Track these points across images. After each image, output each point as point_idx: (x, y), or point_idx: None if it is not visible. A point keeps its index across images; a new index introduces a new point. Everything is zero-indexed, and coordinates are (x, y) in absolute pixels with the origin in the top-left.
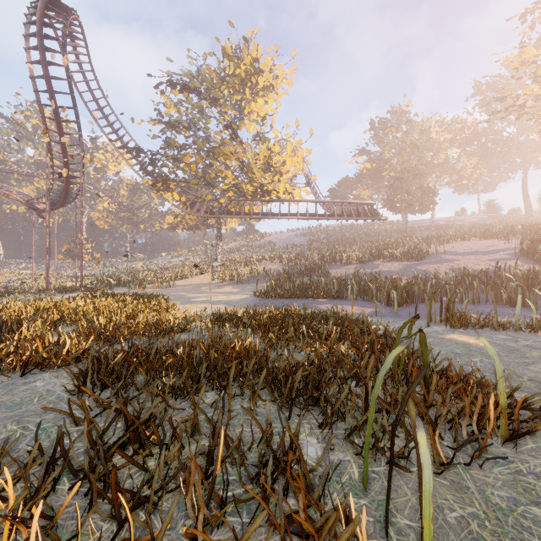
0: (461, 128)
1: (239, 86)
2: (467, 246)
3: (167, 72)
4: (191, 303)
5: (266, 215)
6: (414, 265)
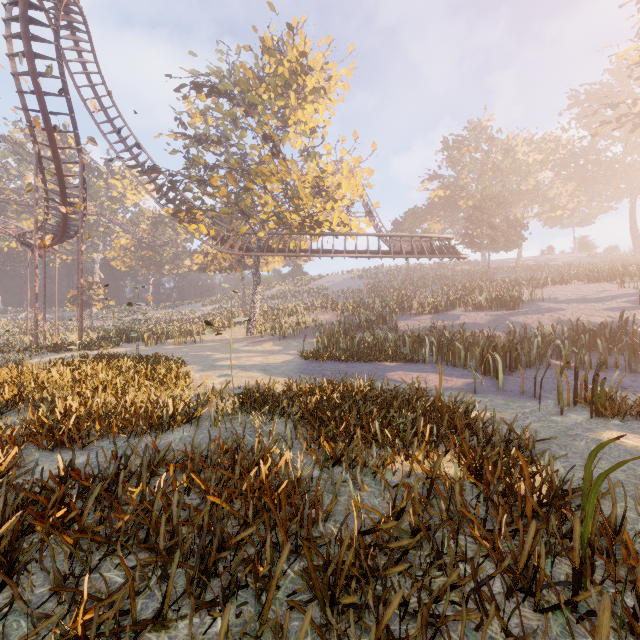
0: (554, 148)
1: (282, 89)
2: (569, 291)
3: (191, 71)
4: (214, 369)
5: (316, 253)
6: (506, 316)
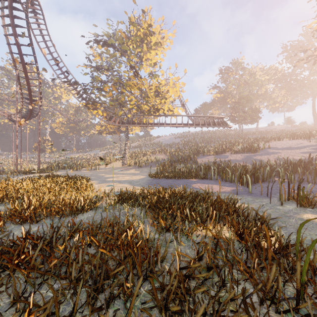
0: (274, 72)
1: (139, 43)
2: (282, 144)
3: (94, 33)
4: (105, 182)
5: (156, 125)
6: (251, 156)
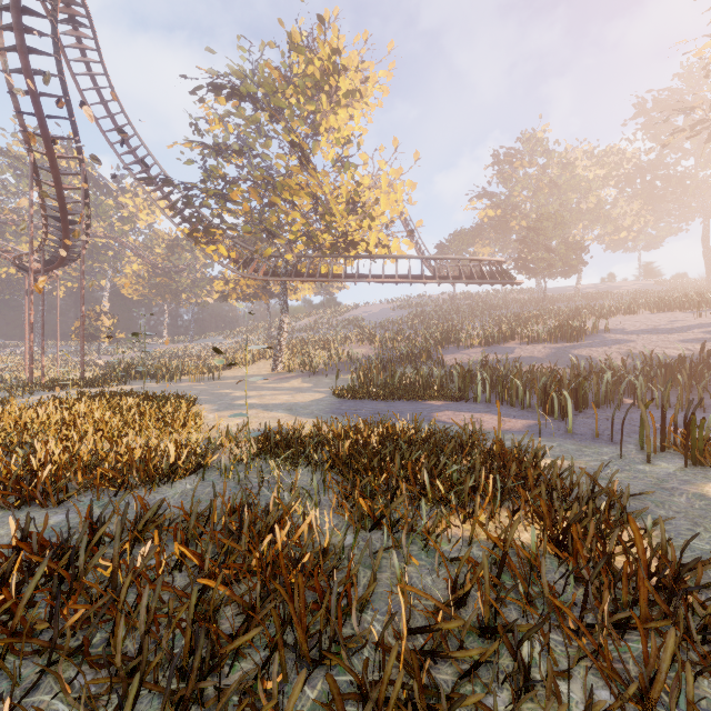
0: (617, 162)
1: (312, 91)
2: (637, 321)
3: (209, 70)
4: (232, 409)
5: (351, 278)
6: (568, 349)
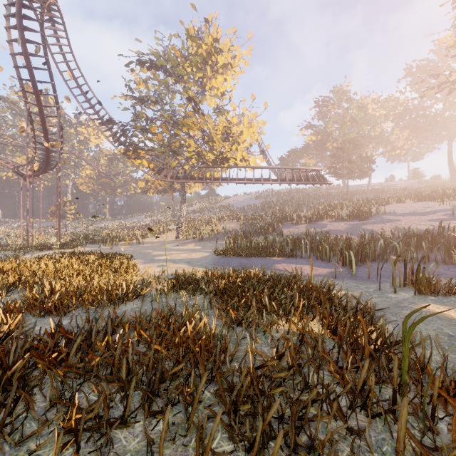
0: (394, 105)
1: (201, 64)
2: (404, 207)
3: (137, 51)
4: (153, 262)
5: (225, 180)
6: (359, 225)
